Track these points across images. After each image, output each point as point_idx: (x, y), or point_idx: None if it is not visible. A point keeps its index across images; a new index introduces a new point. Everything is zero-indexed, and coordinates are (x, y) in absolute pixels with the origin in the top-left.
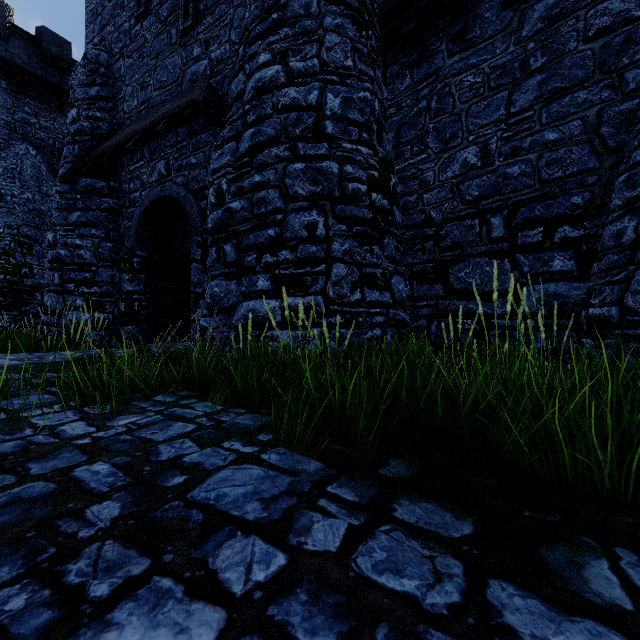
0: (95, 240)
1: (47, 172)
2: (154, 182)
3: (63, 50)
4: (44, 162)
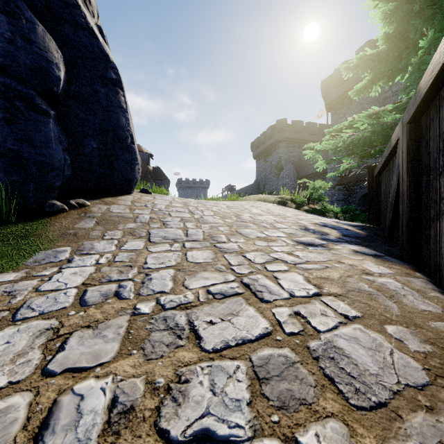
0: (341, 205)
1: (295, 172)
2: (366, 187)
3: (301, 125)
4: (294, 168)
